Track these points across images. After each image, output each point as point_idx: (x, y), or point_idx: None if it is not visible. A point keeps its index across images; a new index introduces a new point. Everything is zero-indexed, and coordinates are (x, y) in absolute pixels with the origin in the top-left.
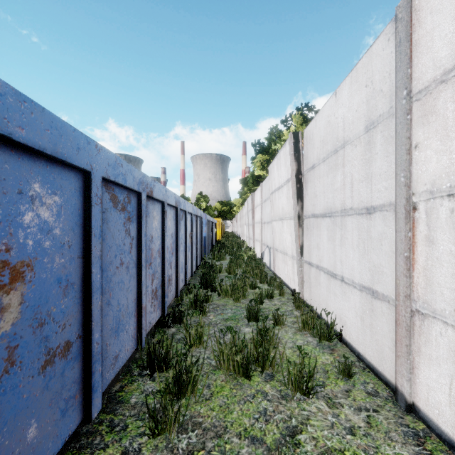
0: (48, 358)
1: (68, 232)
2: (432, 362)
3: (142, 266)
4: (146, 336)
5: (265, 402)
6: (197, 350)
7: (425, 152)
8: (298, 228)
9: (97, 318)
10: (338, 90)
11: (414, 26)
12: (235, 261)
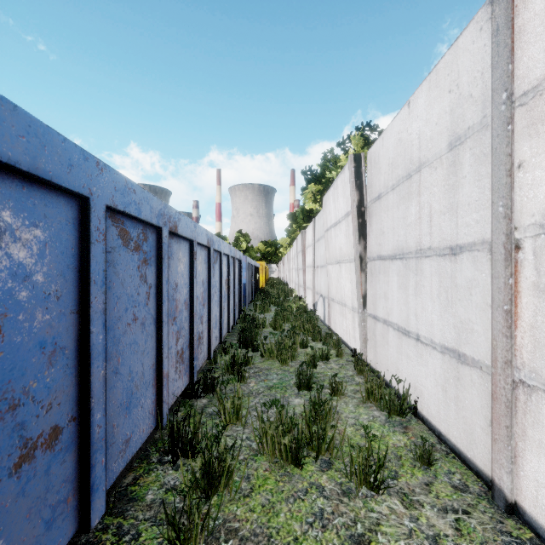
0: (25, 452)
1: (56, 279)
2: (543, 450)
3: (163, 321)
4: (170, 410)
5: (321, 499)
6: (234, 429)
7: (533, 173)
8: (360, 273)
9: (99, 393)
10: (411, 99)
11: (517, 8)
12: (282, 314)
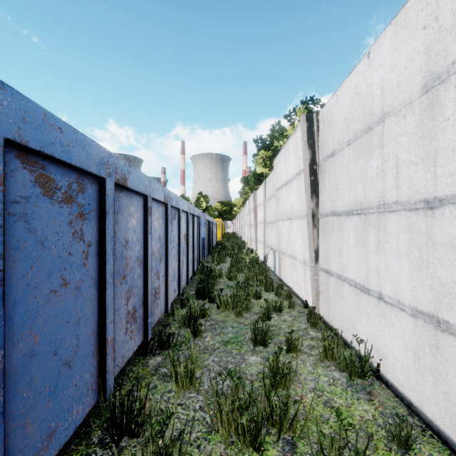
0: None
1: None
2: None
3: (106, 283)
4: (121, 371)
5: None
6: (187, 395)
7: None
8: (312, 229)
9: None
10: (372, 49)
11: None
12: (236, 265)
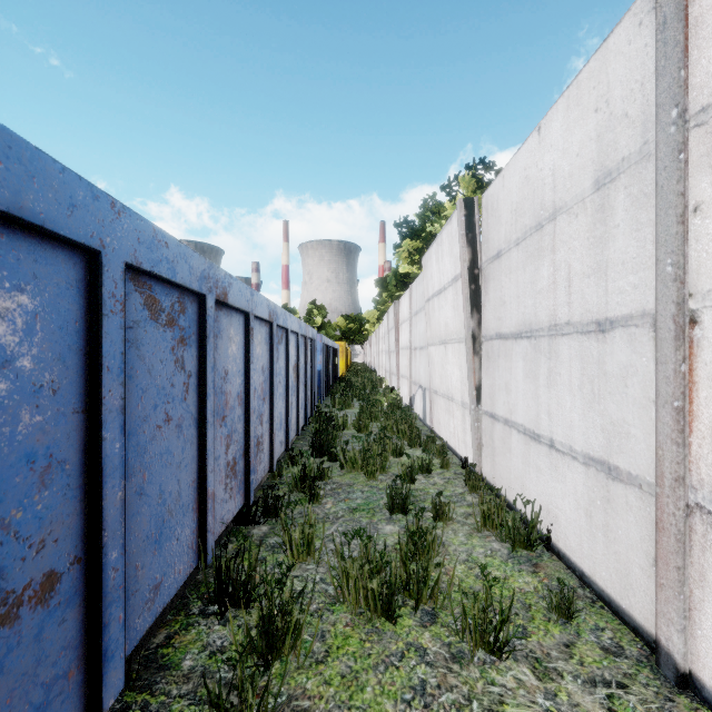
0: (4, 611)
1: (52, 365)
2: None
3: (207, 422)
4: (218, 541)
5: (423, 667)
6: (304, 567)
7: None
8: (472, 357)
9: (115, 523)
10: (543, 123)
11: None
12: (368, 411)
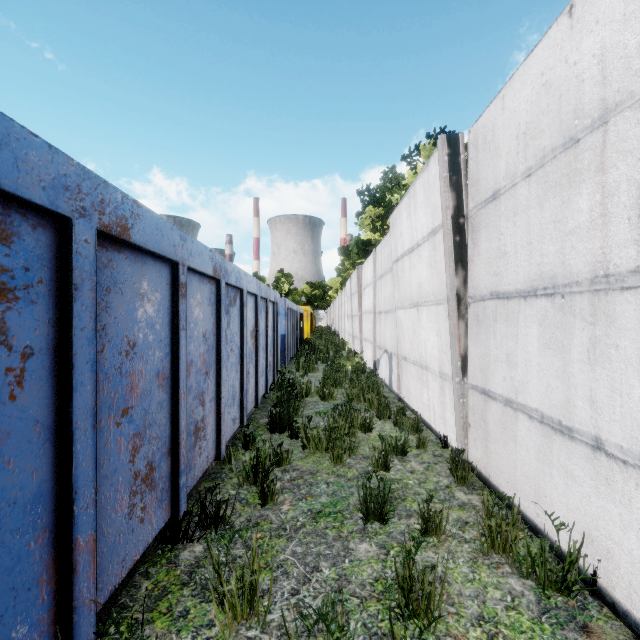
0: None
1: None
2: None
3: (75, 430)
4: (127, 577)
5: None
6: (243, 633)
7: None
8: (457, 321)
9: None
10: None
11: None
12: (333, 376)
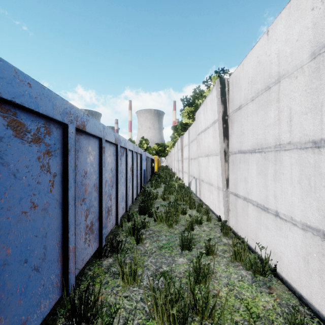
0: None
1: None
2: None
3: (69, 204)
4: (82, 270)
5: None
6: (131, 289)
7: None
8: (224, 163)
9: None
10: (270, 28)
11: None
12: (168, 189)
